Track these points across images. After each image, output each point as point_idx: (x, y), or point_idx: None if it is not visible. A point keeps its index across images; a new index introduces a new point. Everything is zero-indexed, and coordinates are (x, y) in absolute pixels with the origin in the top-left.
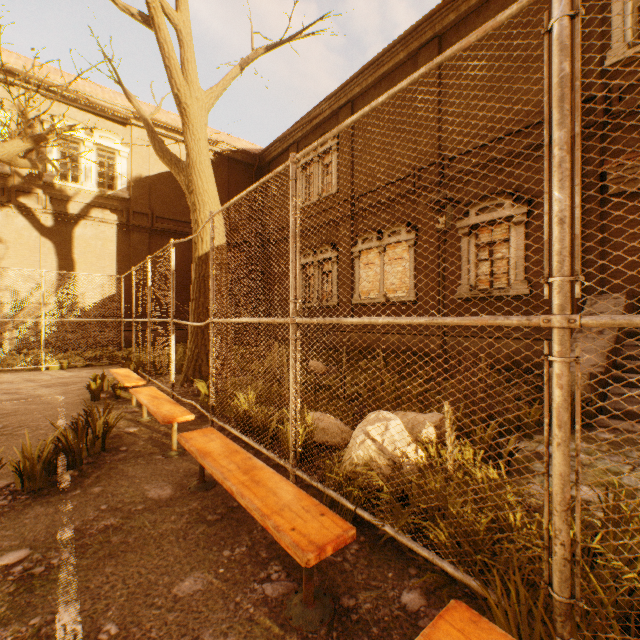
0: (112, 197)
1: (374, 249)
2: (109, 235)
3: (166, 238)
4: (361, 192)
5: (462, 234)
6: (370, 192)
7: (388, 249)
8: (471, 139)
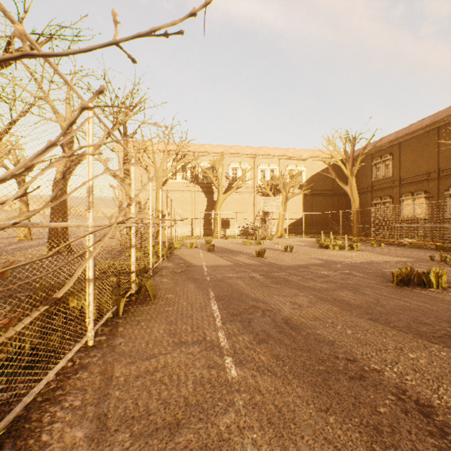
0: (301, 185)
1: (409, 199)
2: (300, 198)
3: (316, 196)
4: (403, 177)
5: (446, 196)
6: (408, 178)
7: (416, 199)
8: (450, 164)
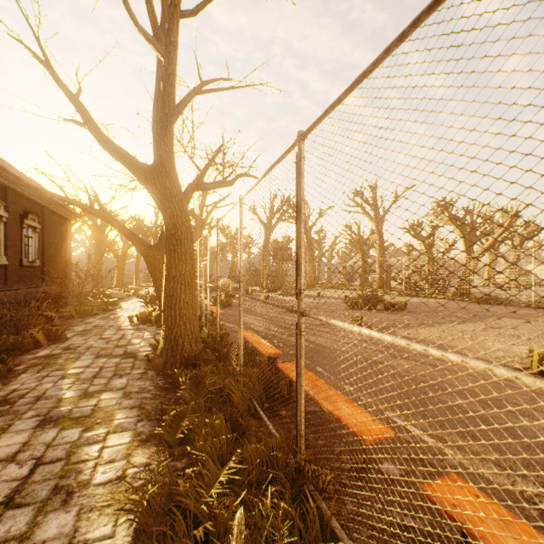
0: None
1: None
2: None
3: None
4: None
5: None
6: None
7: None
8: None
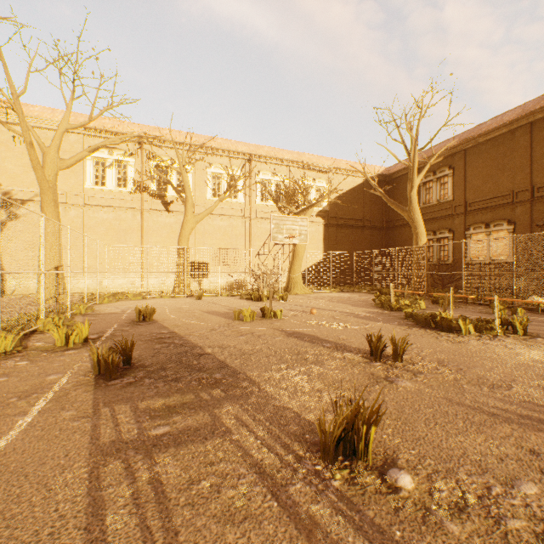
0: (321, 211)
1: (481, 233)
2: (320, 230)
3: (342, 228)
4: (472, 201)
5: None
6: (478, 201)
7: (492, 233)
8: None
